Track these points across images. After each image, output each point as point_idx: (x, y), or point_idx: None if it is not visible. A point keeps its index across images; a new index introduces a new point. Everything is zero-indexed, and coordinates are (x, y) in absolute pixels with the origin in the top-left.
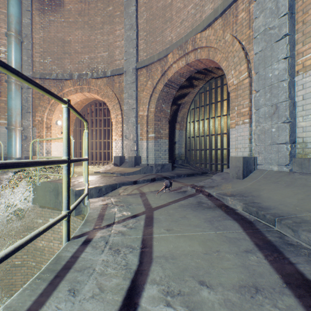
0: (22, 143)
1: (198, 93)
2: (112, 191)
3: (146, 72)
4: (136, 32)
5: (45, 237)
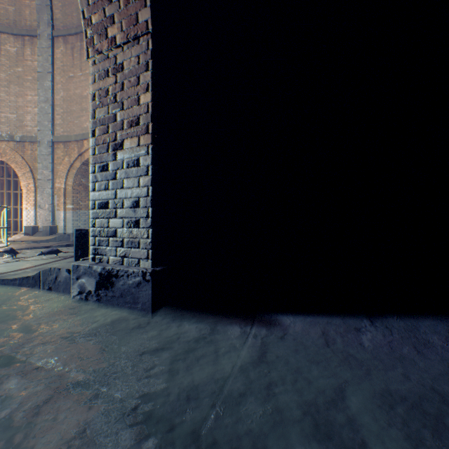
0: None
1: None
2: None
3: (64, 147)
4: (52, 107)
5: None
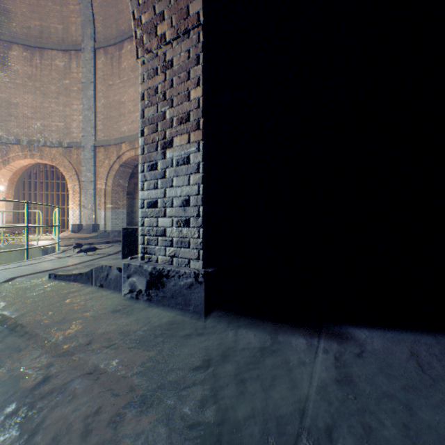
0: None
1: None
2: None
3: (104, 151)
4: (95, 114)
5: None
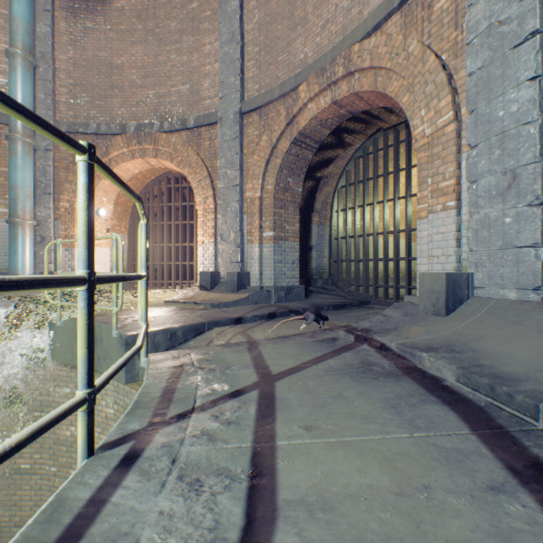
0: (36, 248)
1: (354, 158)
2: (196, 337)
3: (258, 120)
4: (240, 46)
5: (73, 421)
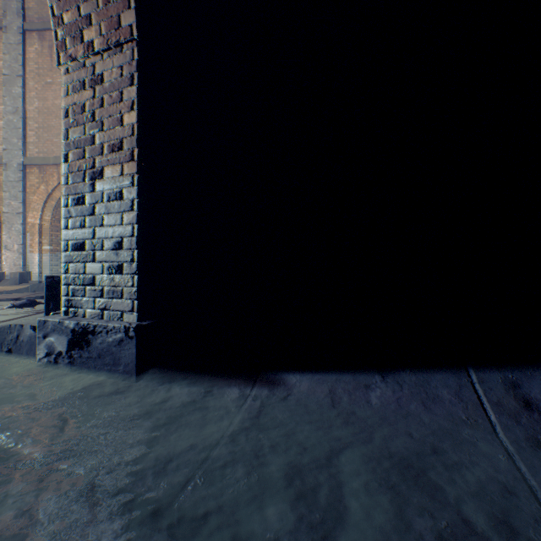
0: None
1: None
2: None
3: (39, 172)
4: (24, 120)
5: None
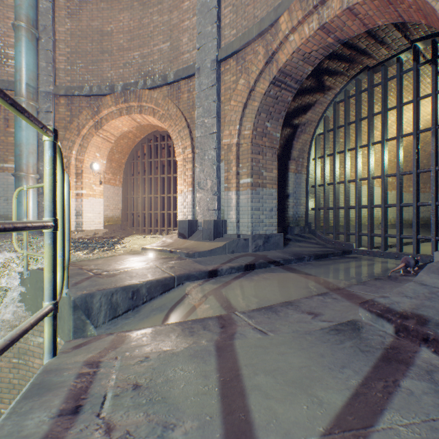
0: (39, 199)
1: (333, 103)
2: (163, 294)
3: (235, 65)
4: None
5: None
